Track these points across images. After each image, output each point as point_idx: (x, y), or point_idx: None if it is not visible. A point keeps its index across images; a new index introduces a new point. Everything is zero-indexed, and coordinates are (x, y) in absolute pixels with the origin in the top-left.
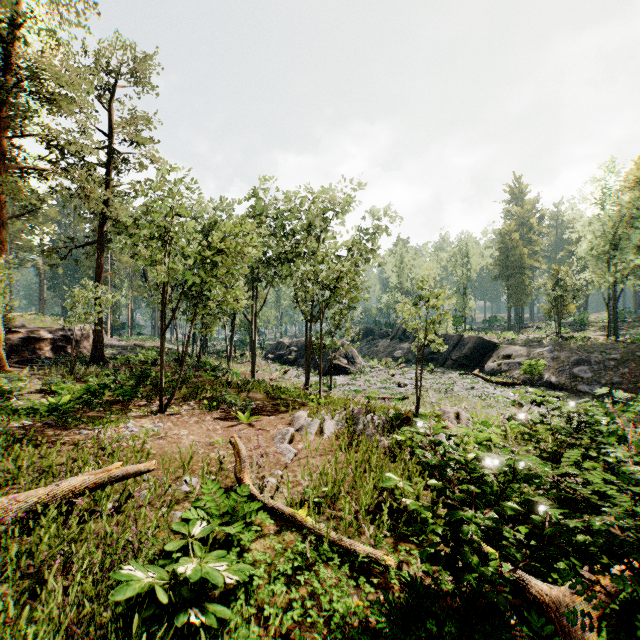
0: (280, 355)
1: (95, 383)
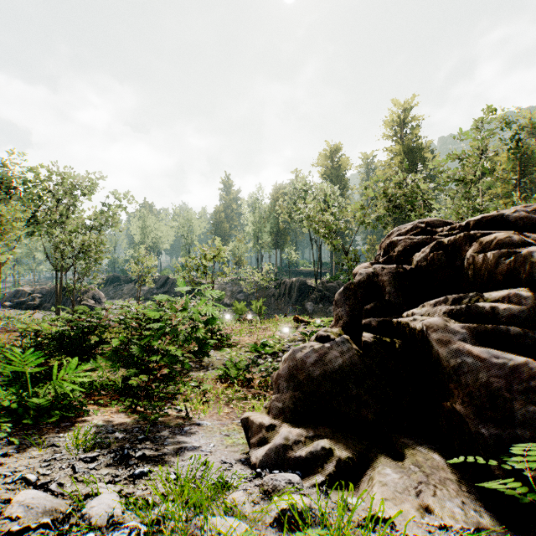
0: (21, 302)
1: None
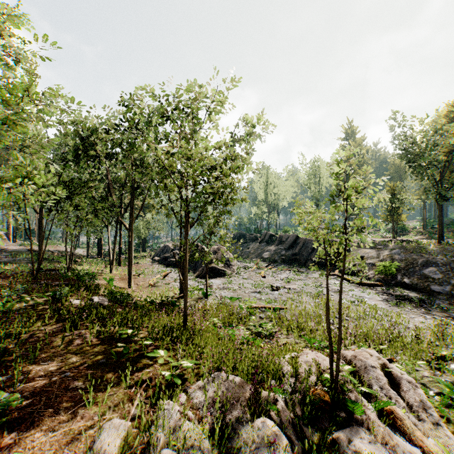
0: (165, 257)
1: None
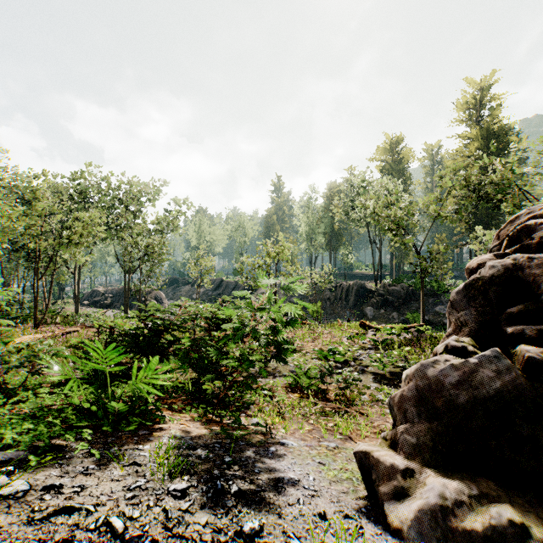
0: (96, 301)
1: None
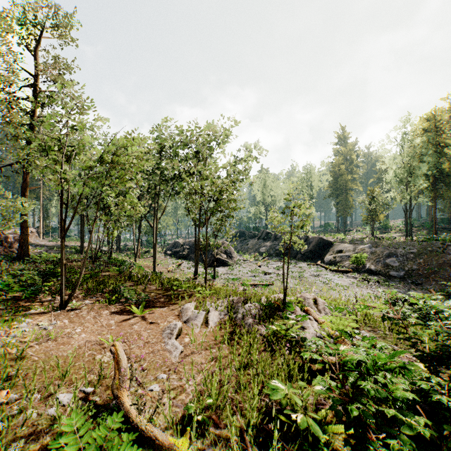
0: (176, 251)
1: (9, 280)
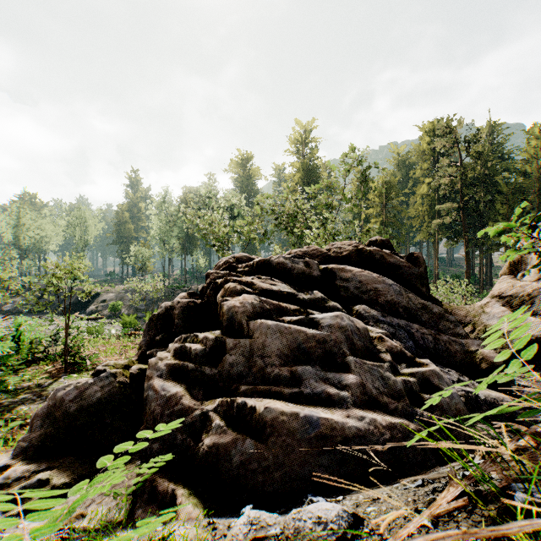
0: None
1: None
